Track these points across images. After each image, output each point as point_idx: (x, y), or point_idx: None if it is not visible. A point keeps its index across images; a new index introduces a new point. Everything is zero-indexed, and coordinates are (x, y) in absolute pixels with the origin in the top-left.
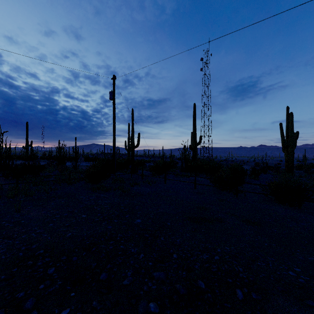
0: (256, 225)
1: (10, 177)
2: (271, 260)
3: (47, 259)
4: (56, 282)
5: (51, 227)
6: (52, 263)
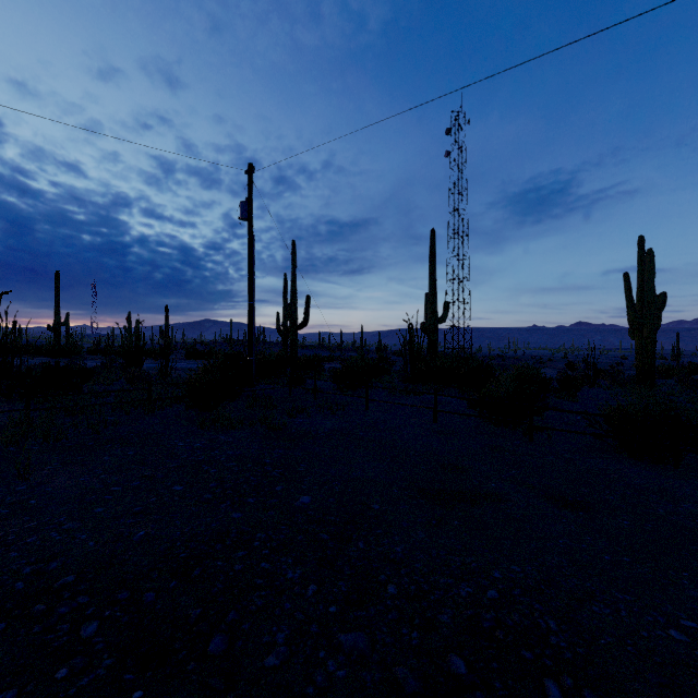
0: (581, 511)
1: (15, 395)
2: (624, 599)
3: (83, 600)
4: (100, 662)
5: (99, 516)
6: (93, 609)
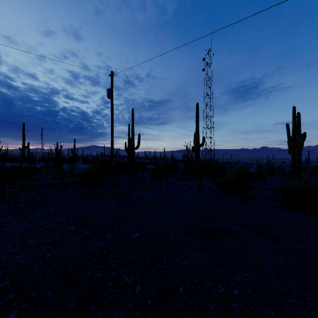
0: (276, 240)
1: None
2: (308, 295)
3: (11, 296)
4: None
5: (29, 245)
6: (16, 303)
